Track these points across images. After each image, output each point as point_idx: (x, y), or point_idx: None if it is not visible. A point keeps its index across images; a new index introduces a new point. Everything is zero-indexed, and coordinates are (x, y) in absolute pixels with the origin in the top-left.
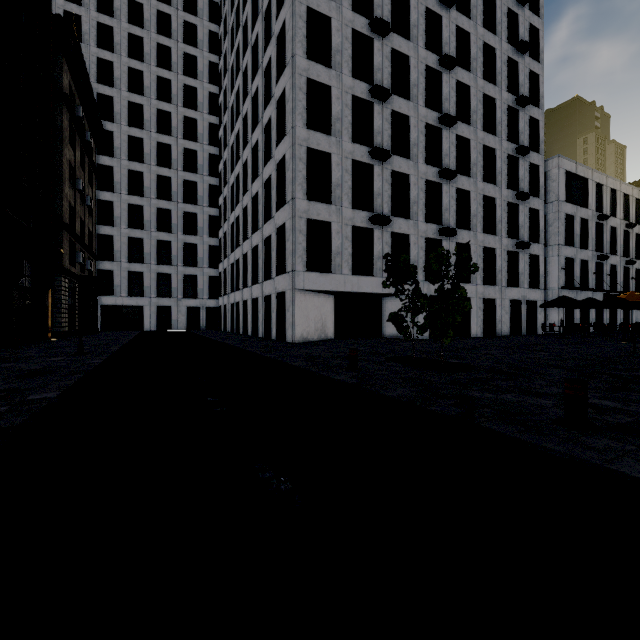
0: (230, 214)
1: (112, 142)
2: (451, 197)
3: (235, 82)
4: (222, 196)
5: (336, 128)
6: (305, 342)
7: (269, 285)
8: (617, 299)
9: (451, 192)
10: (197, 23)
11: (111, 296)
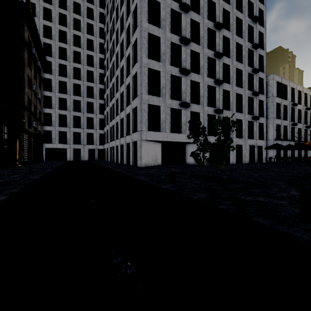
0: (110, 102)
1: (51, 67)
2: (220, 94)
3: (112, 37)
4: (106, 94)
5: (162, 58)
6: (147, 166)
7: (129, 138)
8: (304, 145)
9: (220, 91)
10: (93, 8)
11: (50, 143)
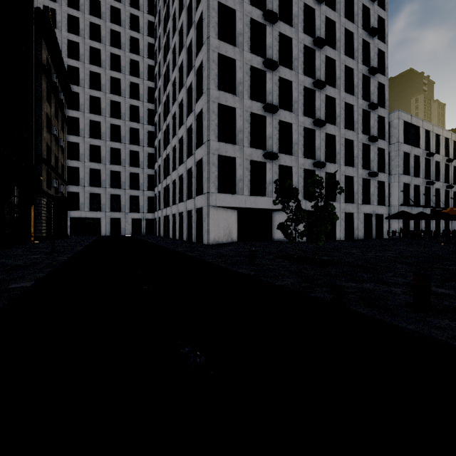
0: (163, 152)
1: (78, 100)
2: (322, 139)
3: (166, 57)
4: (157, 139)
5: (239, 89)
6: (217, 244)
7: (191, 203)
8: (441, 213)
9: (322, 136)
10: (139, 15)
11: (77, 211)
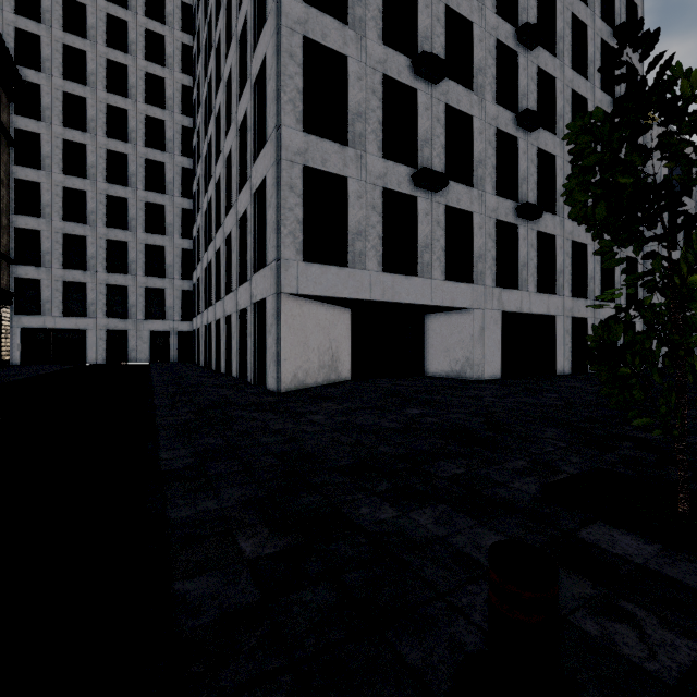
0: (203, 199)
1: (39, 99)
2: (530, 161)
3: (208, 6)
4: (196, 178)
5: (356, 14)
6: (301, 389)
7: (244, 292)
8: None
9: (530, 153)
10: None
11: (37, 315)
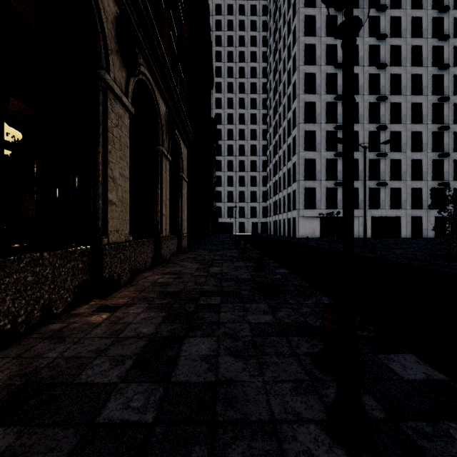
0: (273, 178)
1: (221, 149)
2: (386, 165)
3: (275, 116)
4: (269, 167)
5: (318, 147)
6: (304, 238)
7: (290, 214)
8: None
9: (386, 162)
10: (256, 81)
11: (220, 218)
